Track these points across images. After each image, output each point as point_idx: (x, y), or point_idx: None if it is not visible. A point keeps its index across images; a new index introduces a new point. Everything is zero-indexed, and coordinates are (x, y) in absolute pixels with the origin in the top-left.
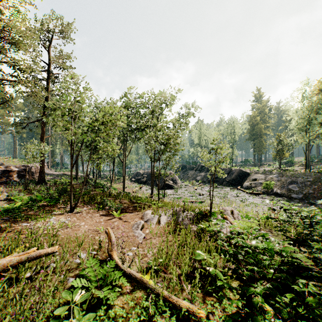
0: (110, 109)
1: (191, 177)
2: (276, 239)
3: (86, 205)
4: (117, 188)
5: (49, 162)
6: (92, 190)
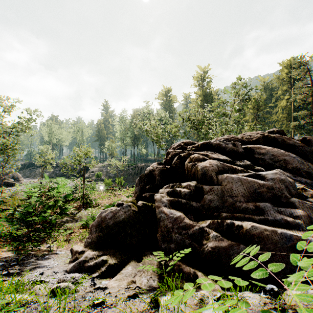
0: None
1: (39, 174)
2: None
3: None
4: None
5: None
6: None
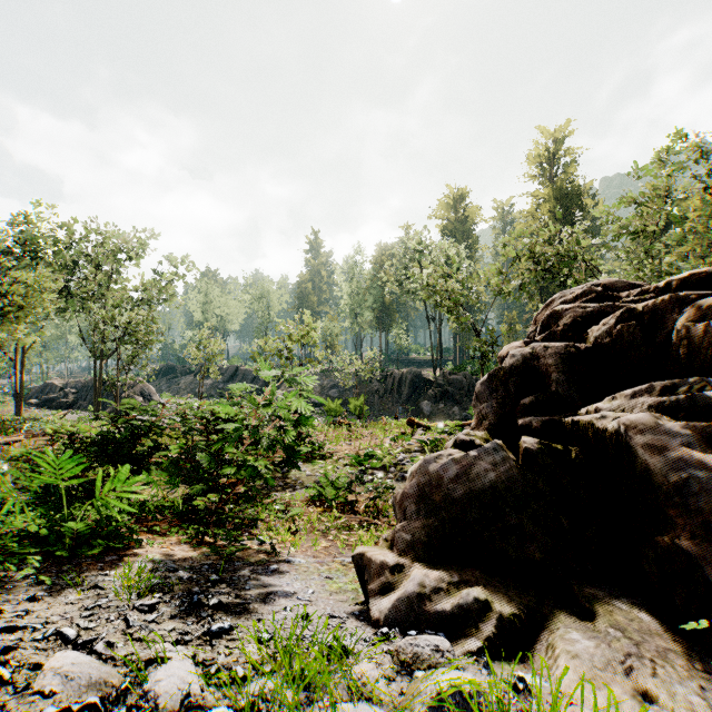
0: (33, 280)
1: (186, 390)
2: None
3: None
4: None
5: None
6: None
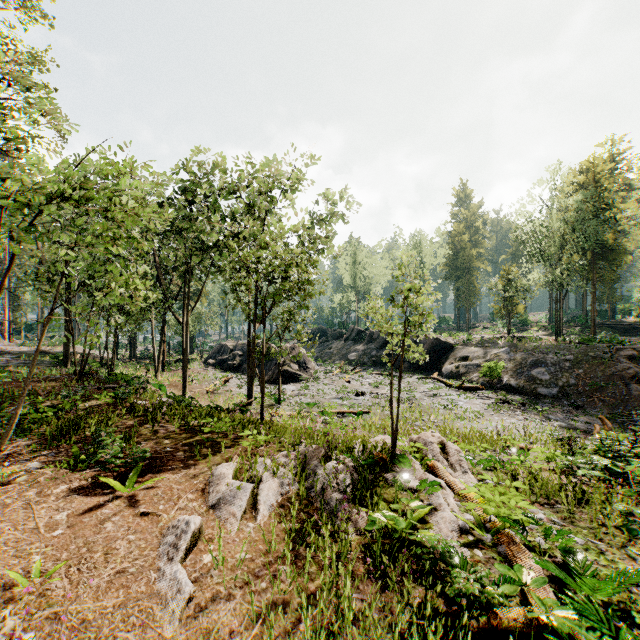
0: (114, 171)
1: (337, 355)
2: (580, 537)
3: (42, 451)
4: (170, 383)
5: (5, 323)
6: (92, 396)
